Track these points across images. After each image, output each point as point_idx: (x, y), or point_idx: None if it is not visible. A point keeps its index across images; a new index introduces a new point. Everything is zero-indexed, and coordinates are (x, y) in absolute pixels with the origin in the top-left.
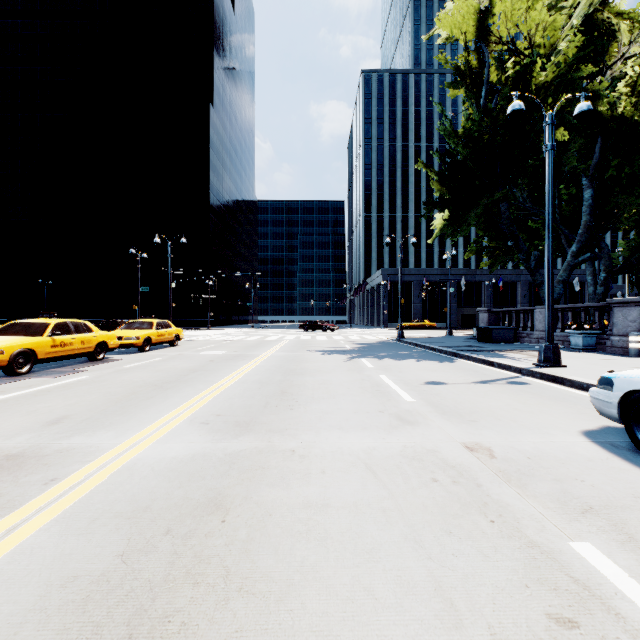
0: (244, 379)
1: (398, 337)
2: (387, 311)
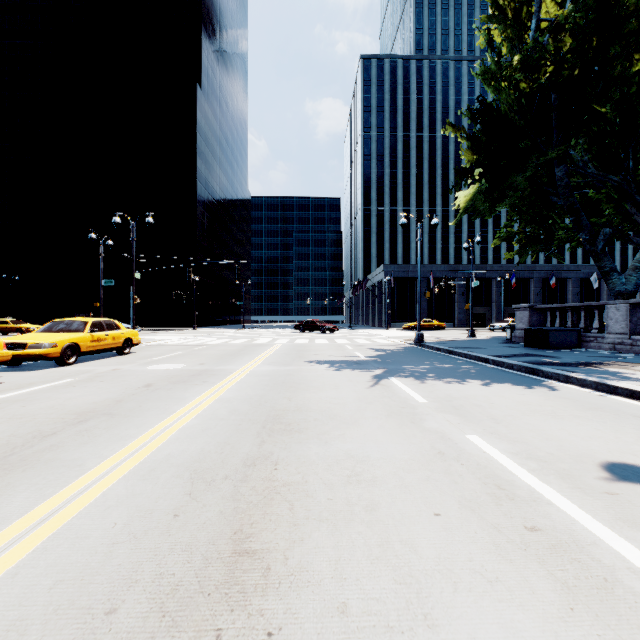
0: (163, 454)
1: (416, 340)
2: (390, 310)
